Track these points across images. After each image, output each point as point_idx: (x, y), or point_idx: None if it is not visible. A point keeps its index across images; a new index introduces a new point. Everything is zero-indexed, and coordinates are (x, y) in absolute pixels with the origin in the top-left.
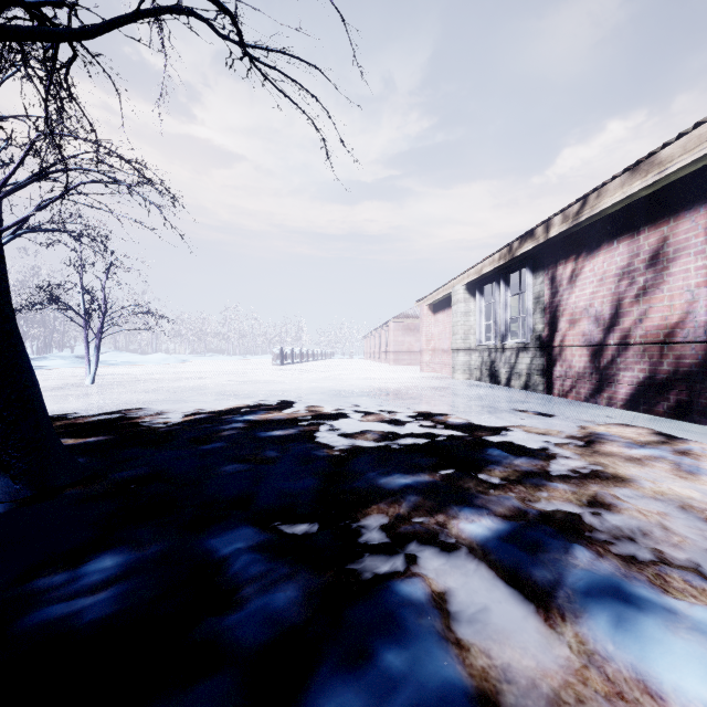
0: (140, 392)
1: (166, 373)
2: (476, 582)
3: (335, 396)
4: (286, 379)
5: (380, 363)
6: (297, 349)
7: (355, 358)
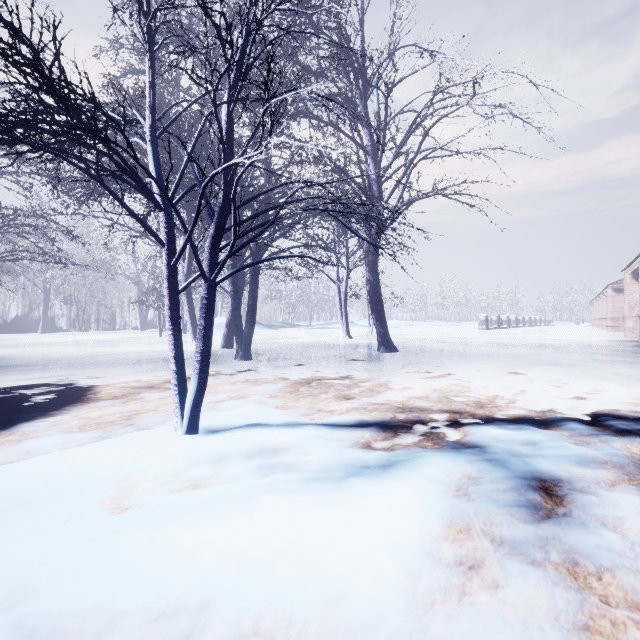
0: (395, 339)
1: (402, 332)
2: (482, 366)
3: (501, 345)
4: (480, 337)
5: (600, 330)
6: (504, 316)
7: (581, 325)
